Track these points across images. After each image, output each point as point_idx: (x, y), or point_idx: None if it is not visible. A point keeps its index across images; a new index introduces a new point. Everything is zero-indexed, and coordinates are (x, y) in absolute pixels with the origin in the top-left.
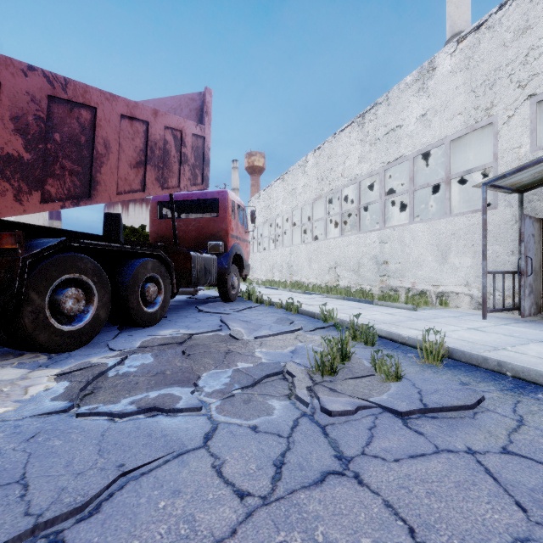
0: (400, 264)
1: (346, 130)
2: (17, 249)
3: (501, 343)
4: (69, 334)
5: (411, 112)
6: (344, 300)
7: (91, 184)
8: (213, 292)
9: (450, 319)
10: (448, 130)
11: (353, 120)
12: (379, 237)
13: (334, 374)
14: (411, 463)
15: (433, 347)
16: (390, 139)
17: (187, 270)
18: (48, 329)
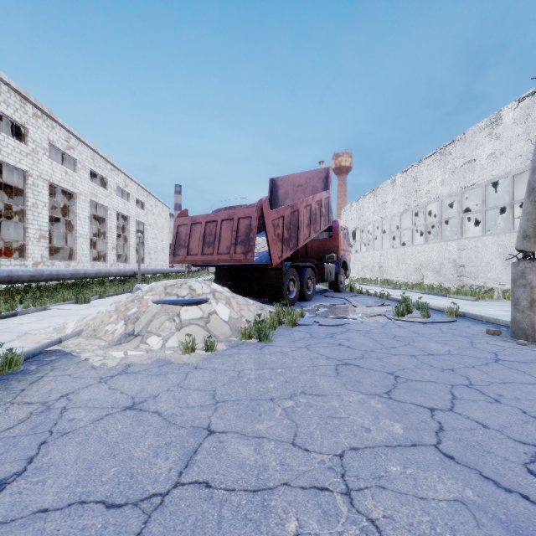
0: (474, 267)
1: (430, 158)
2: (283, 268)
3: (507, 315)
4: (291, 300)
5: (482, 150)
6: (425, 294)
7: (298, 240)
8: (320, 286)
9: (496, 306)
10: (511, 167)
11: (435, 151)
12: (457, 245)
13: (403, 316)
14: (419, 328)
15: (452, 310)
16: (466, 169)
17: (322, 273)
18: (287, 297)
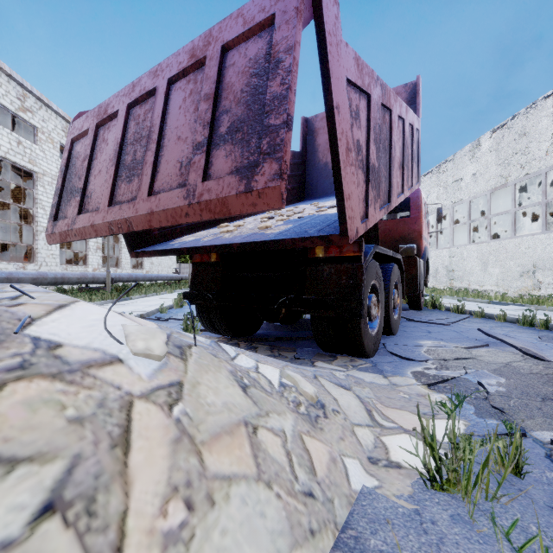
0: None
1: None
2: (360, 256)
3: None
4: (372, 340)
5: None
6: None
7: (390, 189)
8: None
9: None
10: None
11: None
12: None
13: None
14: None
15: None
16: None
17: (412, 275)
18: (367, 334)
